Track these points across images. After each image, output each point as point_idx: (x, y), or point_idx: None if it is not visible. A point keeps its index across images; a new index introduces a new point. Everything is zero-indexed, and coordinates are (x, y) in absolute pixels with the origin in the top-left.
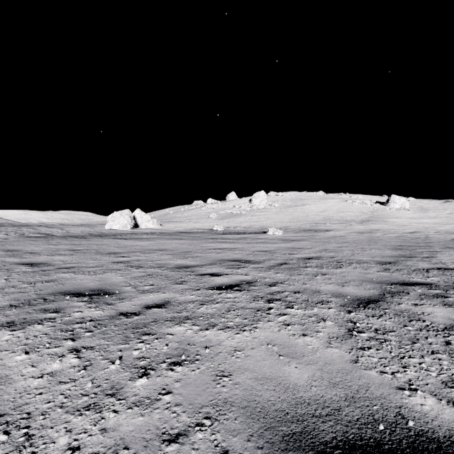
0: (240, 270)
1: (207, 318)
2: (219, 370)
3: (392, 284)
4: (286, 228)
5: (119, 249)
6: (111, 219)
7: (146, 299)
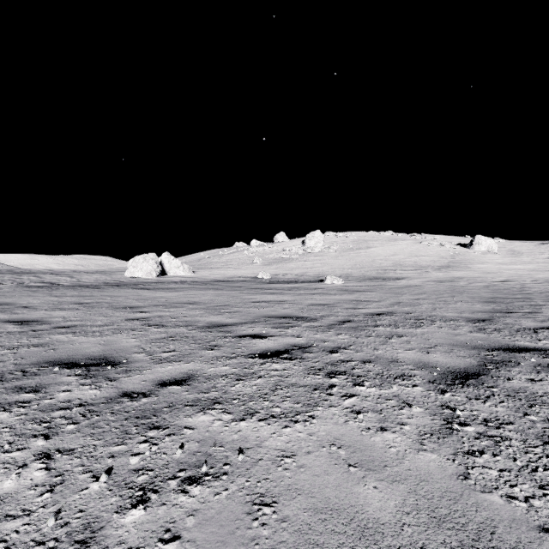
0: (290, 330)
1: (244, 402)
2: (257, 493)
3: (493, 349)
4: (348, 276)
5: (138, 302)
6: (132, 265)
7: (162, 371)
